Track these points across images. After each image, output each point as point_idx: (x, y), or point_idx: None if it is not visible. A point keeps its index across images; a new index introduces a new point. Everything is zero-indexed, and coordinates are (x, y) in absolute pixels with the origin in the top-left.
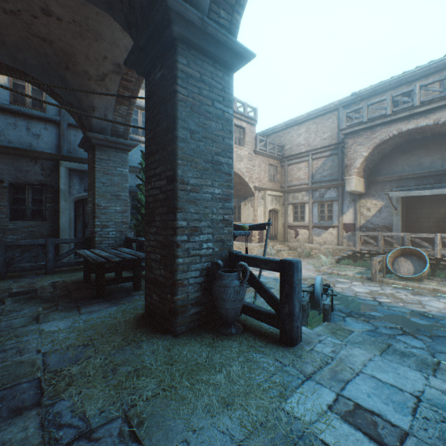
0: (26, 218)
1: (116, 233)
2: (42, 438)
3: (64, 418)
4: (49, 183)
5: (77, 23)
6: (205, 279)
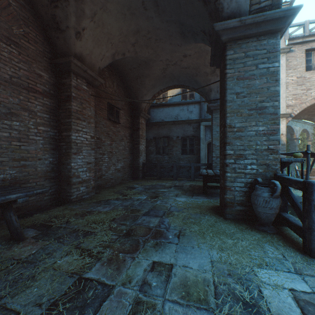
0: (186, 153)
1: None
2: (157, 224)
3: (164, 223)
4: (195, 135)
5: (196, 52)
6: (249, 190)
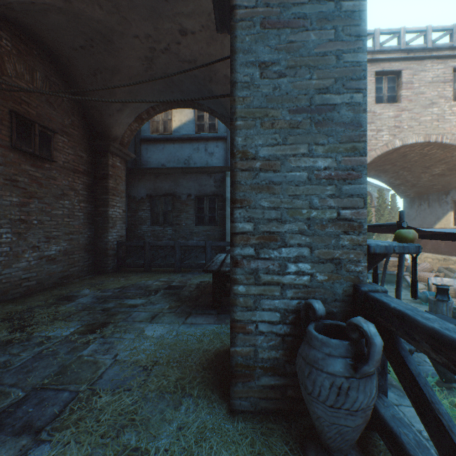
0: (204, 223)
1: None
2: None
3: None
4: (219, 193)
5: (205, 27)
6: (293, 330)
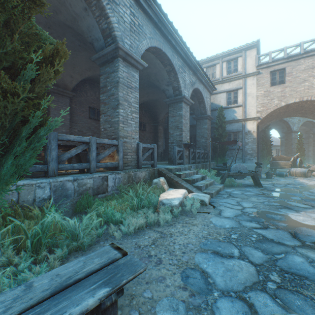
0: (192, 147)
1: (203, 149)
2: None
3: None
4: None
5: None
6: None
